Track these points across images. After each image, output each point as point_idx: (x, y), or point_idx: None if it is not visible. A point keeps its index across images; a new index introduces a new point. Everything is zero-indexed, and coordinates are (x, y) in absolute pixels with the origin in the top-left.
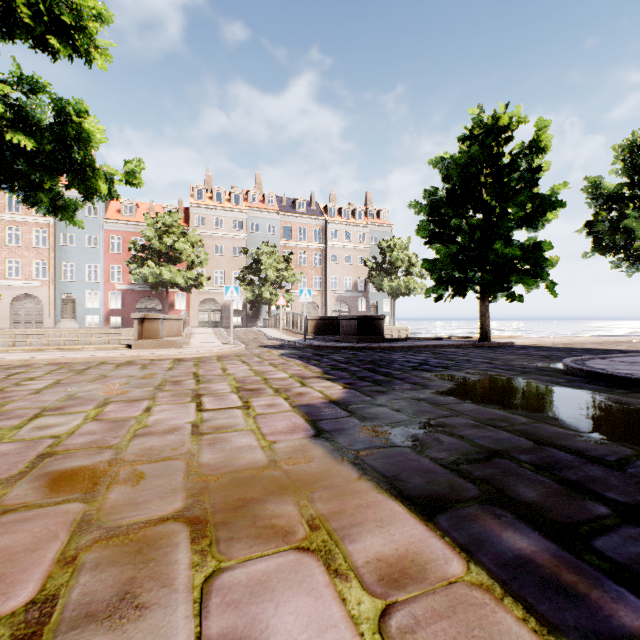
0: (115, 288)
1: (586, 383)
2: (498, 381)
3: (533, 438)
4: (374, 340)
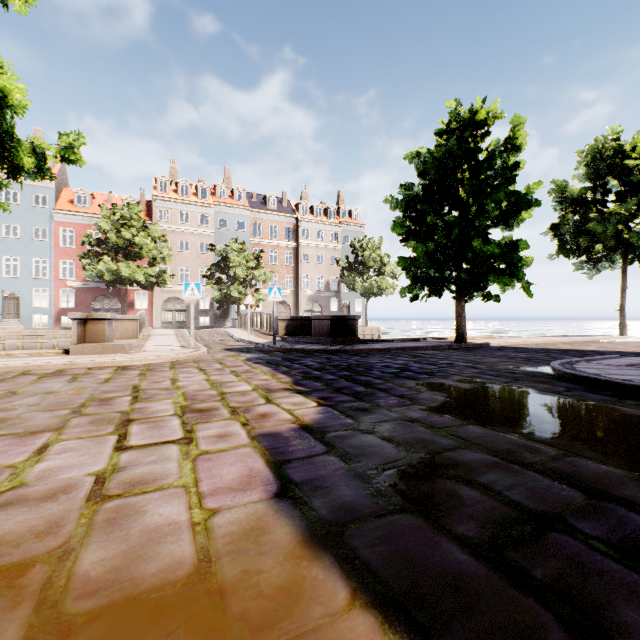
0: (67, 285)
1: (588, 392)
2: (493, 391)
3: (579, 485)
4: (349, 342)
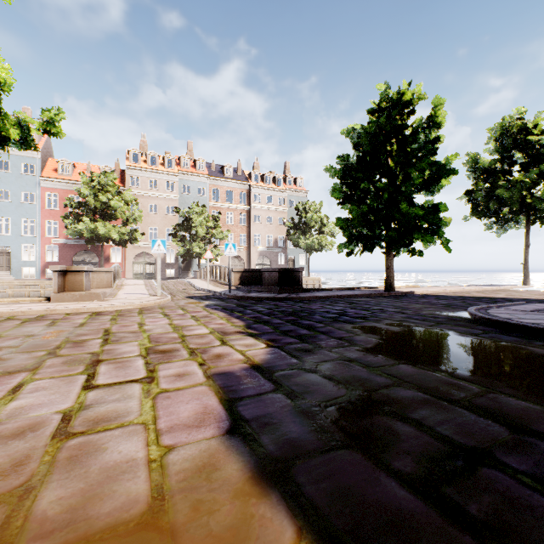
0: (52, 242)
1: (502, 334)
2: (420, 333)
3: (503, 420)
4: (294, 290)
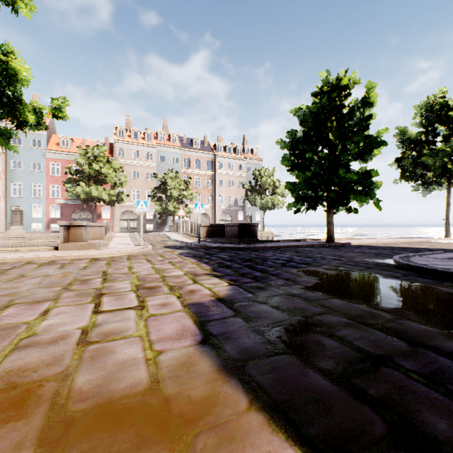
0: (55, 202)
1: (418, 277)
2: (351, 276)
3: (405, 338)
4: (251, 242)
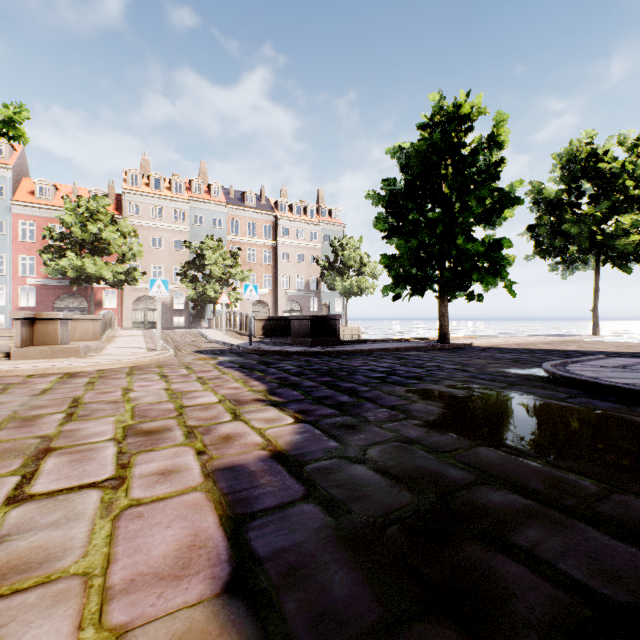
0: (26, 283)
1: (593, 398)
2: (492, 399)
3: None
4: (329, 343)
